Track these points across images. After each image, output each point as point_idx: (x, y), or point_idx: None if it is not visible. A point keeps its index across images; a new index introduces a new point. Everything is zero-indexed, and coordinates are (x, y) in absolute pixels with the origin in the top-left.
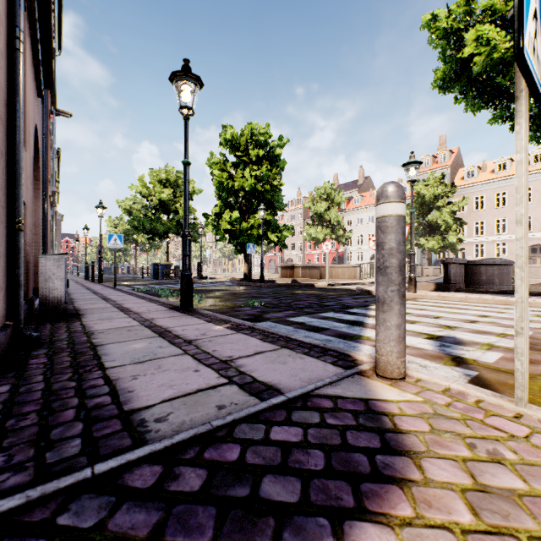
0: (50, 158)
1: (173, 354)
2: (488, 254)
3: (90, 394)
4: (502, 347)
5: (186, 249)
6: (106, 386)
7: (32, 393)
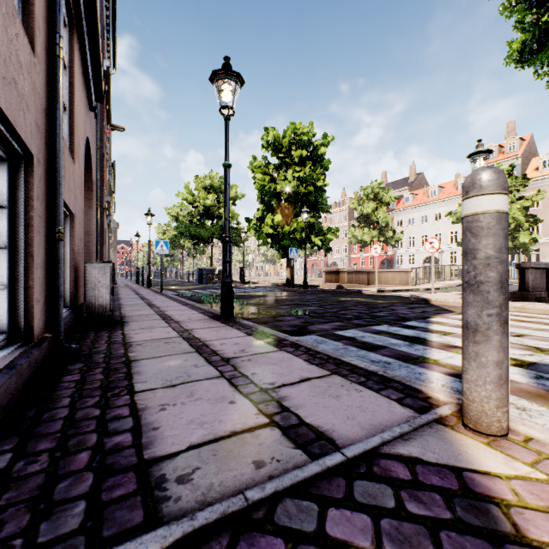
0: (106, 170)
1: (208, 376)
2: None
3: (111, 429)
4: None
5: (226, 256)
6: (130, 418)
7: (53, 422)
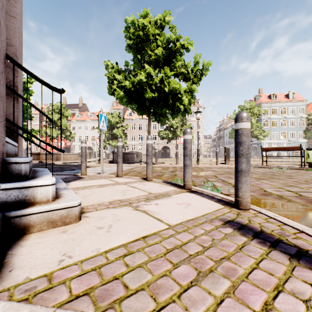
0: None
1: None
2: (136, 149)
3: None
4: (112, 172)
5: None
6: None
7: None
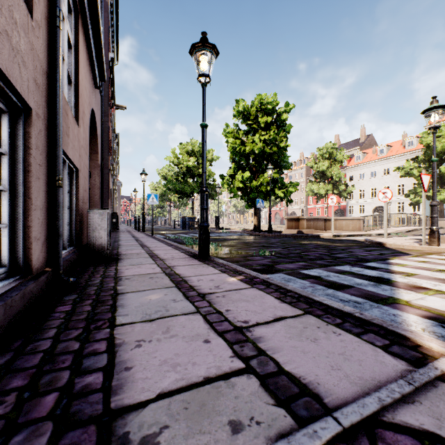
0: (111, 140)
1: (185, 312)
2: None
3: (84, 366)
4: None
5: (203, 203)
6: (105, 355)
7: (33, 355)
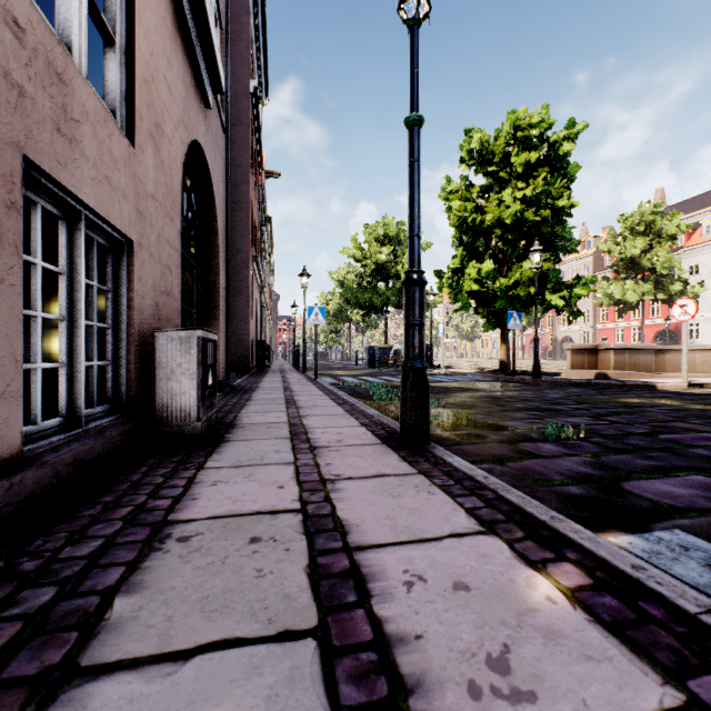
0: (256, 225)
1: None
2: None
3: None
4: None
5: (413, 312)
6: None
7: None
